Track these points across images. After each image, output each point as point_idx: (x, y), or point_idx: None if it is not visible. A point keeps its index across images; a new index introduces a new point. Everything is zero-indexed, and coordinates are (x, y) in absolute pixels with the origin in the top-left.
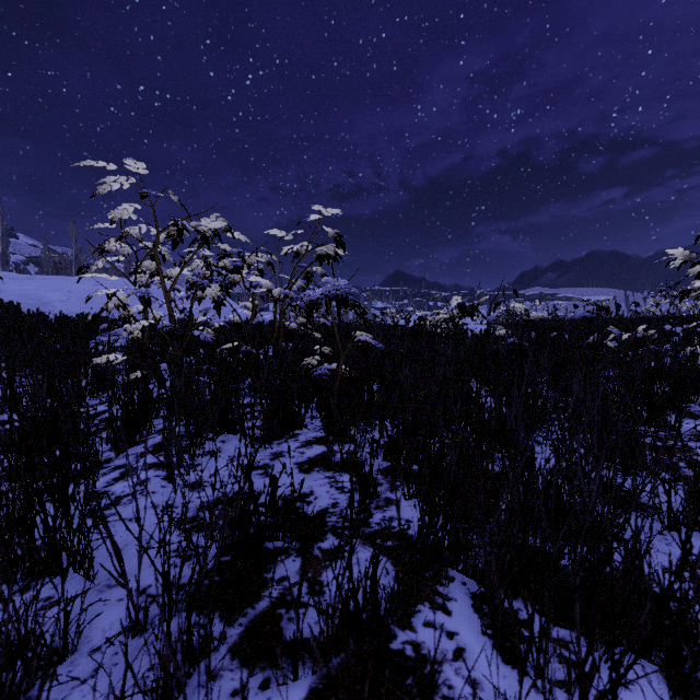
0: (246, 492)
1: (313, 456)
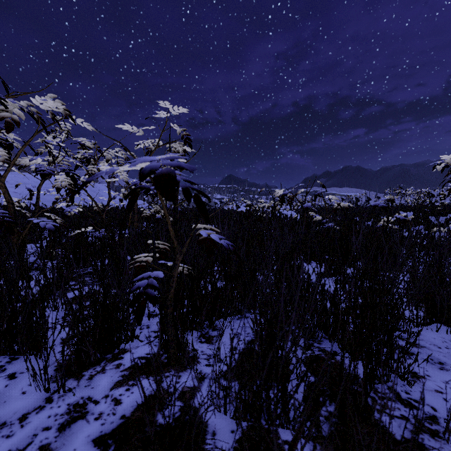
0: None
1: (130, 412)
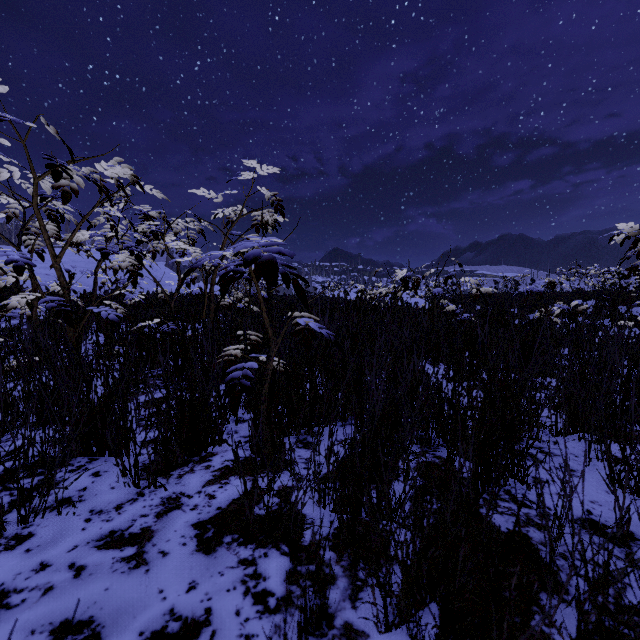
0: (80, 624)
1: (226, 505)
